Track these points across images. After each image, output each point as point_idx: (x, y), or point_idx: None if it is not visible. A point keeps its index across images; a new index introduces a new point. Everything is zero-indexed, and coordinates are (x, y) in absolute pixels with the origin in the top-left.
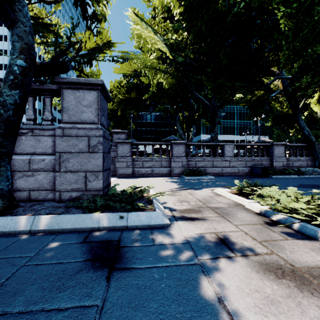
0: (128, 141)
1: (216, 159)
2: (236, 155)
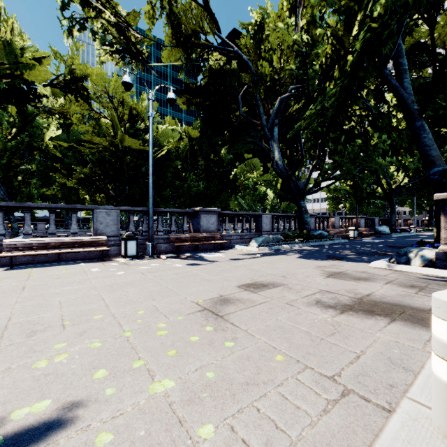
0: (5, 222)
1: (67, 231)
2: (83, 228)
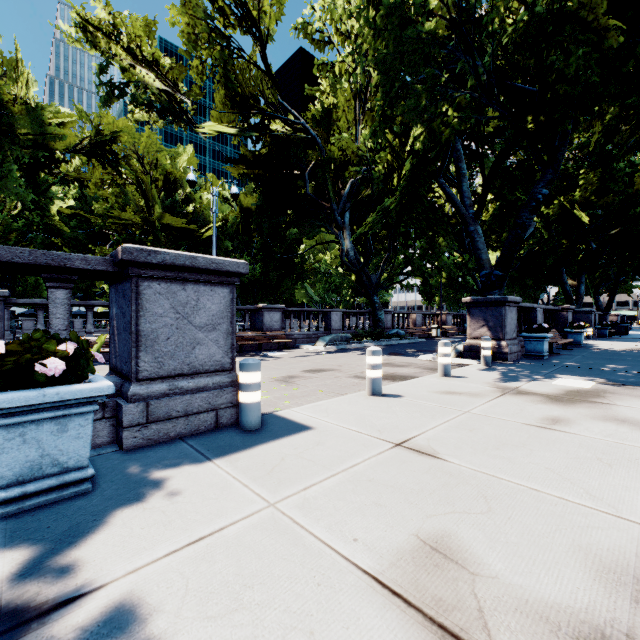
0: None
1: None
2: None
